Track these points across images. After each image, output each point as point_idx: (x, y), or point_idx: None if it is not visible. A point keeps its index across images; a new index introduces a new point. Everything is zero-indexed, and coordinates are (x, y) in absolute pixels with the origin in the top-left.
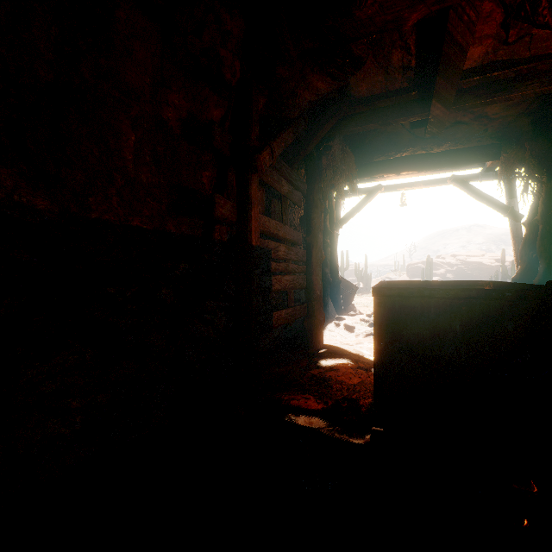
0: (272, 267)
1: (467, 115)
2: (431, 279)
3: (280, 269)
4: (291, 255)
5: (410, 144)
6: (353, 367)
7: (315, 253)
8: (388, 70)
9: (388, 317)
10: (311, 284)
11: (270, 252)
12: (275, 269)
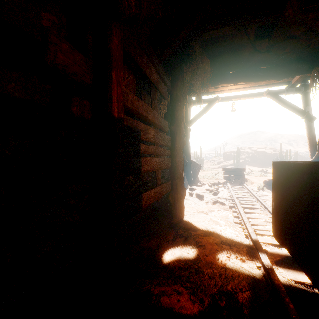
0: (142, 149)
1: (300, 28)
2: (239, 161)
3: (149, 151)
4: (159, 139)
5: (248, 57)
6: (217, 242)
7: (178, 139)
8: None
9: None
10: (175, 164)
11: (139, 133)
12: (144, 151)
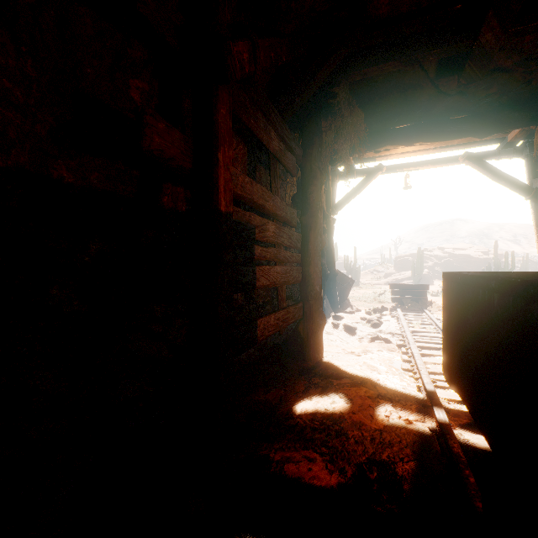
0: (257, 253)
1: (512, 56)
2: (422, 271)
3: (268, 257)
4: (283, 239)
5: (429, 103)
6: (371, 396)
7: (313, 237)
8: None
9: None
10: (308, 277)
11: (253, 230)
12: (261, 256)
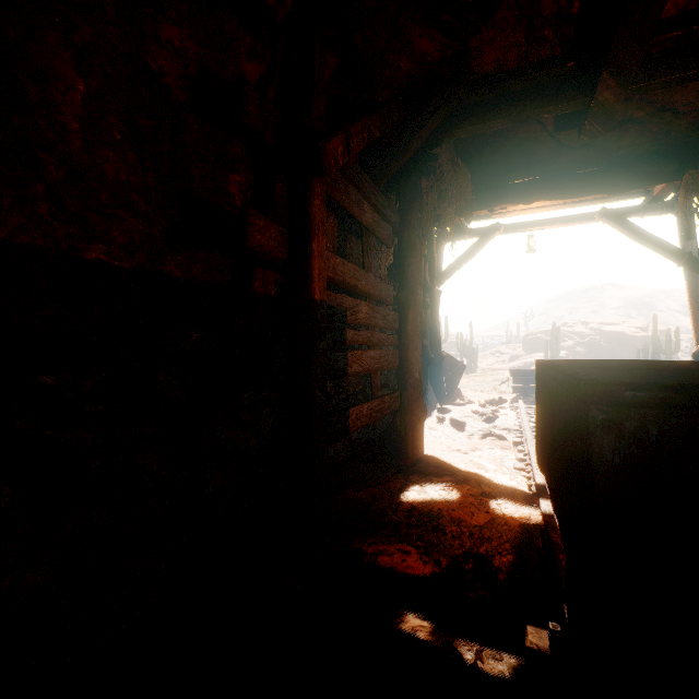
0: (349, 338)
1: (642, 107)
2: (558, 353)
3: (361, 340)
4: (378, 320)
5: (550, 157)
6: (474, 494)
7: (412, 316)
8: (534, 21)
9: (629, 456)
10: (406, 362)
11: (345, 313)
12: (353, 340)
